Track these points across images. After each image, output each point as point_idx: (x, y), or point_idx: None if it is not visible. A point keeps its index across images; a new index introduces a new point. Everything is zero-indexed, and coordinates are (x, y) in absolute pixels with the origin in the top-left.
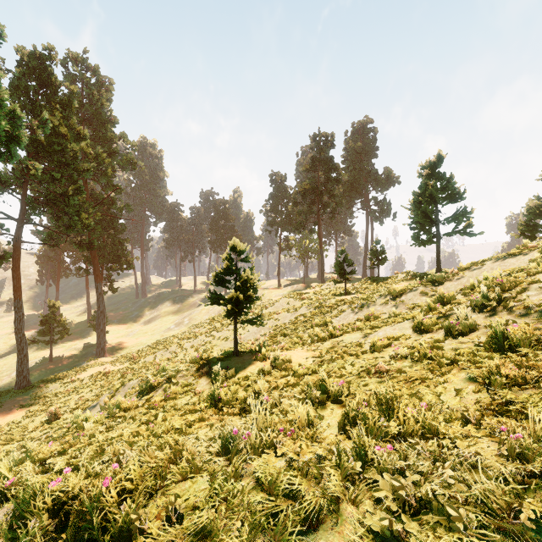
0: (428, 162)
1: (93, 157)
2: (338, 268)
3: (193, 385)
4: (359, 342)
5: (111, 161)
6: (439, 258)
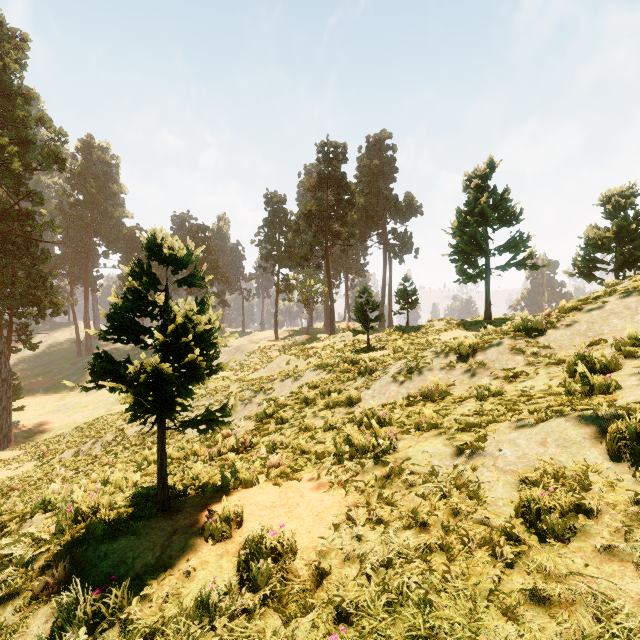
0: (477, 170)
1: None
2: (358, 313)
3: None
4: (457, 474)
5: (23, 154)
6: (488, 300)
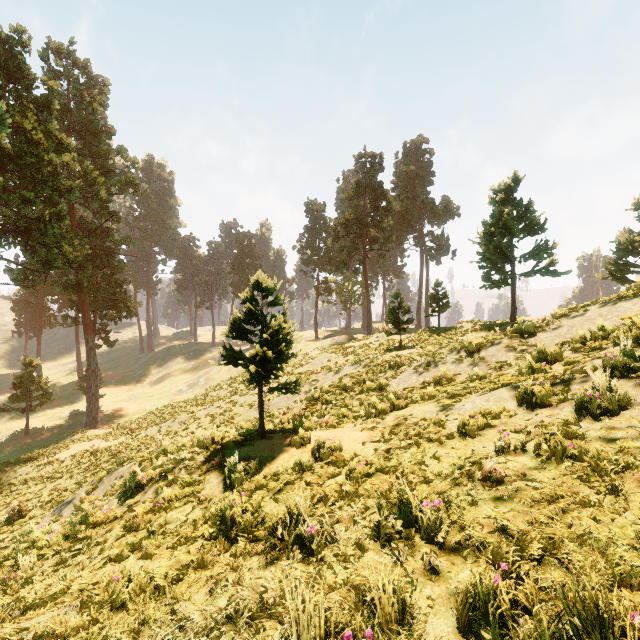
0: (502, 185)
1: (81, 176)
2: (391, 316)
3: (198, 485)
4: (437, 418)
5: (106, 181)
6: (514, 304)
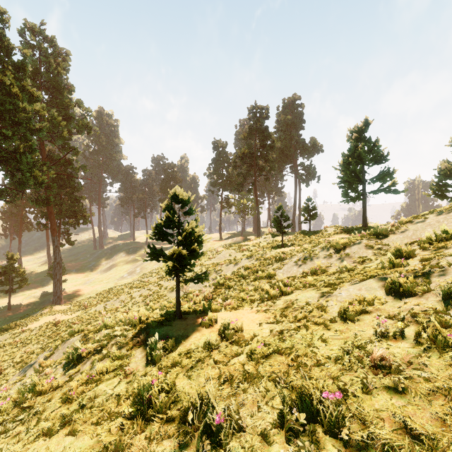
0: (356, 127)
1: (49, 120)
2: (275, 223)
3: (126, 359)
4: (318, 304)
5: (67, 125)
6: (365, 214)
